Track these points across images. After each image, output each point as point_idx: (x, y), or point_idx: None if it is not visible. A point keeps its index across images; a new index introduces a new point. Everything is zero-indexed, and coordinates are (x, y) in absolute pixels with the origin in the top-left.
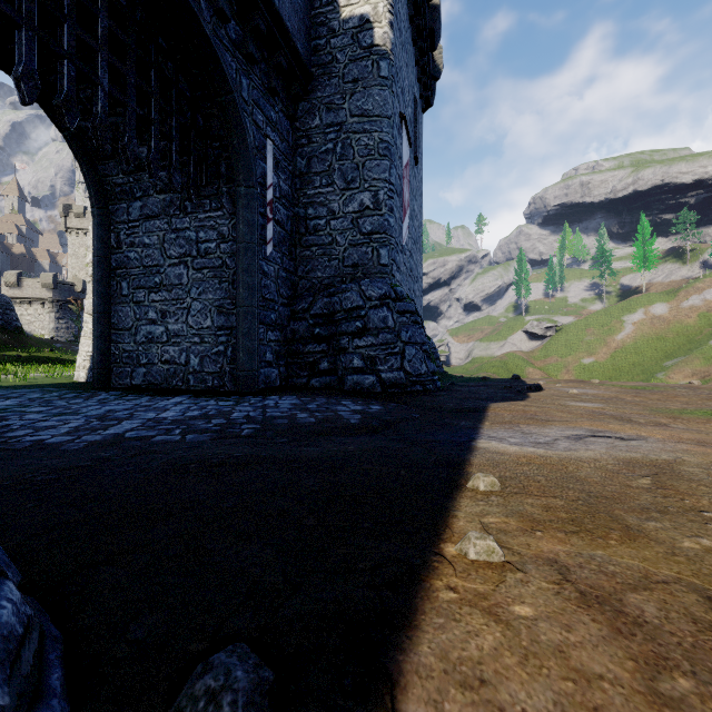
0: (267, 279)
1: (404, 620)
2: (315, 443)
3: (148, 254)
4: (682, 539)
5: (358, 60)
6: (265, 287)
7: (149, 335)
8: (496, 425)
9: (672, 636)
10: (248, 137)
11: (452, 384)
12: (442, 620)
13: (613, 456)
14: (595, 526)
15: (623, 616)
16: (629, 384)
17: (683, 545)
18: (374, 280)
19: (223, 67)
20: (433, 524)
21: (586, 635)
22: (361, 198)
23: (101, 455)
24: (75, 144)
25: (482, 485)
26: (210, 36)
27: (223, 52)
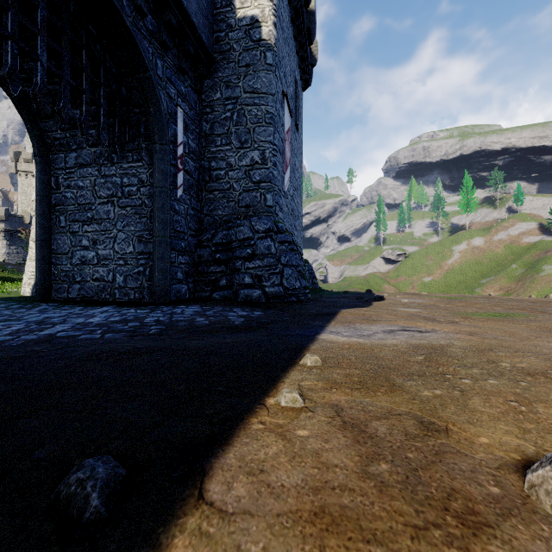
0: (178, 216)
1: (224, 441)
2: (203, 338)
3: (82, 194)
4: (424, 390)
5: (250, 50)
6: (176, 222)
7: (83, 258)
8: (339, 324)
9: (388, 443)
10: (162, 106)
11: (320, 296)
12: (248, 440)
13: (408, 343)
14: (373, 385)
15: (364, 434)
16: (447, 295)
17: (422, 394)
18: (261, 218)
19: (141, 51)
20: (266, 387)
21: (336, 444)
22: (252, 155)
23: (34, 349)
24: (20, 105)
25: (309, 362)
26: (130, 27)
27: (141, 40)
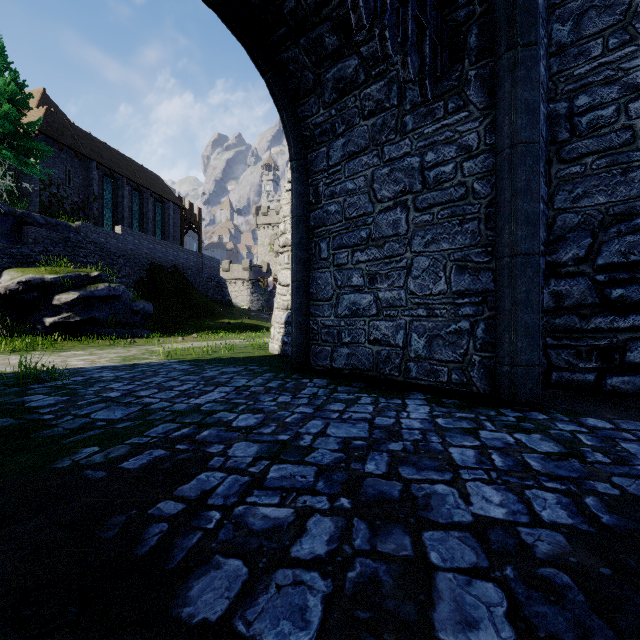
0: None
1: None
2: None
3: (351, 202)
4: None
5: None
6: None
7: (353, 306)
8: None
9: None
10: None
11: None
12: None
13: None
14: None
15: None
16: None
17: None
18: None
19: None
20: None
21: None
22: None
23: None
24: (276, 86)
25: None
26: None
27: None
